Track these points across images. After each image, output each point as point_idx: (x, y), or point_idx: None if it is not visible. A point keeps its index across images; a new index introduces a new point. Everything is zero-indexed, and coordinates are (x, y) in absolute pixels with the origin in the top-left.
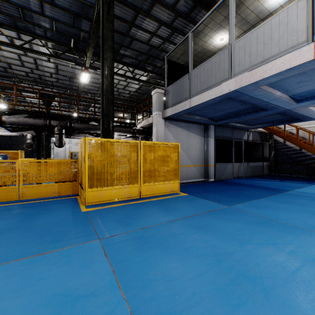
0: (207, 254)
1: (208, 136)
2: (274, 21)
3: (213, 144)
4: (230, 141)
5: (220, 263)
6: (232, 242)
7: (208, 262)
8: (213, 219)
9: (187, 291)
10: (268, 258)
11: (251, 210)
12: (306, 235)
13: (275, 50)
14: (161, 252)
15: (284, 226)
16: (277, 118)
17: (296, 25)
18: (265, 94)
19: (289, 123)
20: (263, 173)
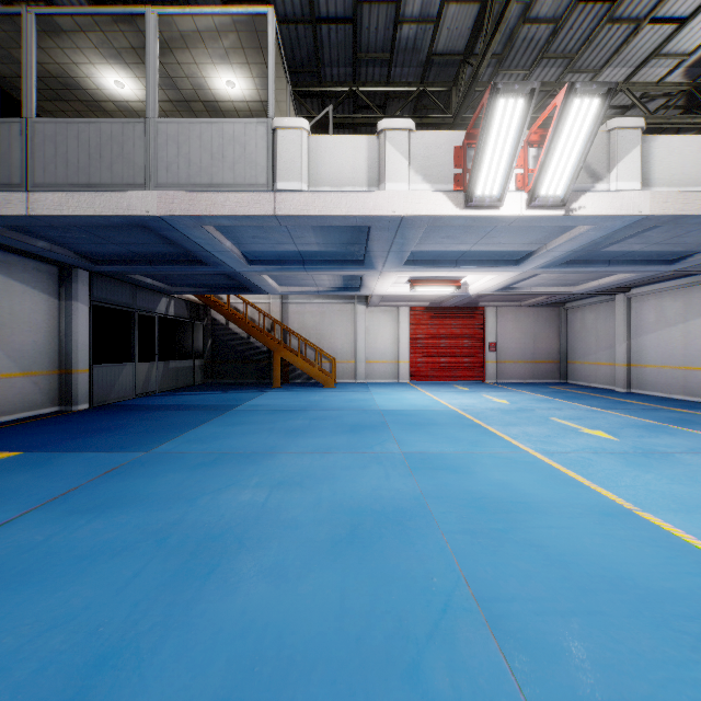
0: (136, 541)
1: (72, 297)
2: (228, 130)
3: (88, 318)
4: (123, 313)
5: (166, 542)
6: (176, 506)
7: (143, 551)
8: (122, 483)
9: (120, 609)
10: (234, 503)
11: (192, 448)
12: (269, 459)
13: (230, 177)
14: (12, 594)
15: (243, 456)
16: (220, 281)
17: (256, 155)
18: (210, 240)
19: (236, 293)
20: (193, 381)
